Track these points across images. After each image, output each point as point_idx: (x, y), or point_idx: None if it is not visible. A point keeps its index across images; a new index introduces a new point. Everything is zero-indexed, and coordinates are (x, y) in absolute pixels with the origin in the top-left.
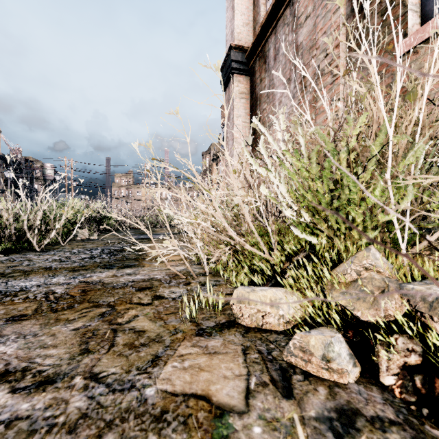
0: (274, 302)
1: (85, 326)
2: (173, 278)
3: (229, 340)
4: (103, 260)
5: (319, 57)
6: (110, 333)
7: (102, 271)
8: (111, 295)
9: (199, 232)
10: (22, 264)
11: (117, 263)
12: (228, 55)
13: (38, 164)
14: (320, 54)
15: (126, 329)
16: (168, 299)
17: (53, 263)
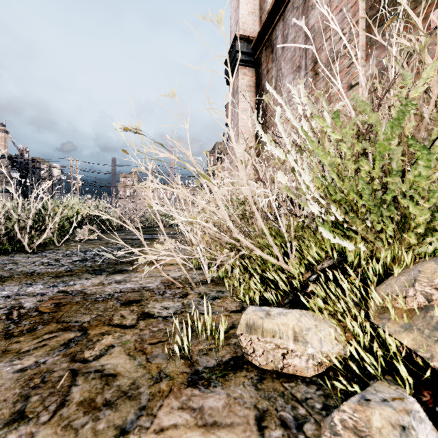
0: (298, 334)
1: (36, 365)
2: (168, 288)
3: (236, 396)
4: (95, 263)
5: (334, 38)
6: (66, 377)
7: (89, 277)
8: (88, 312)
9: (199, 233)
10: (5, 268)
11: (109, 268)
12: (233, 47)
13: (45, 165)
14: (335, 35)
15: (91, 371)
16: (157, 318)
17: (39, 267)
